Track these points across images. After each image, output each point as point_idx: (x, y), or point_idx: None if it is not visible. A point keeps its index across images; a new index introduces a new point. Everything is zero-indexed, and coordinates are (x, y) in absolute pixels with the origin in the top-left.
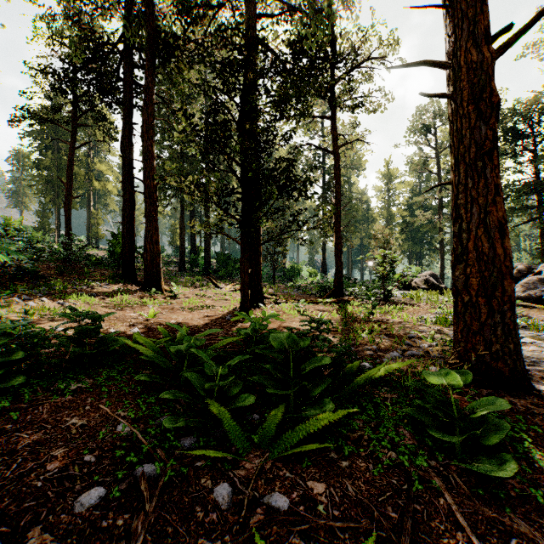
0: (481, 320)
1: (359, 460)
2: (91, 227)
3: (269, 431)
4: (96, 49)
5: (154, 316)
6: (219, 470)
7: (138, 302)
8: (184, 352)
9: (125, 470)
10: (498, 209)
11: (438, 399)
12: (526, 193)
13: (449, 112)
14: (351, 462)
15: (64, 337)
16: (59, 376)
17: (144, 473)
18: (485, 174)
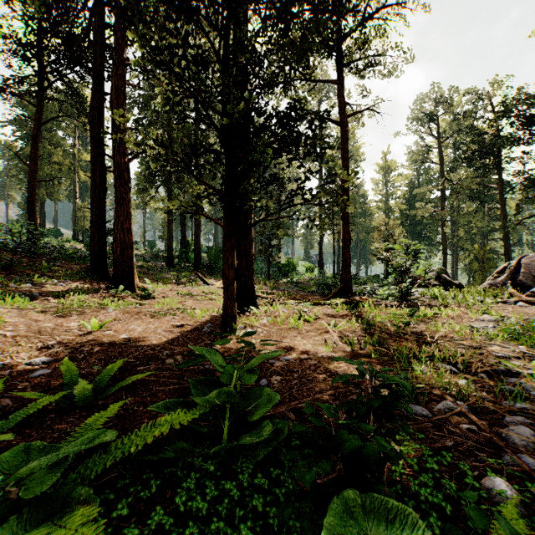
0: None
1: None
2: (77, 220)
3: None
4: (58, 2)
5: (101, 327)
6: None
7: (95, 304)
8: None
9: None
10: None
11: None
12: None
13: None
14: None
15: None
16: None
17: None
18: None
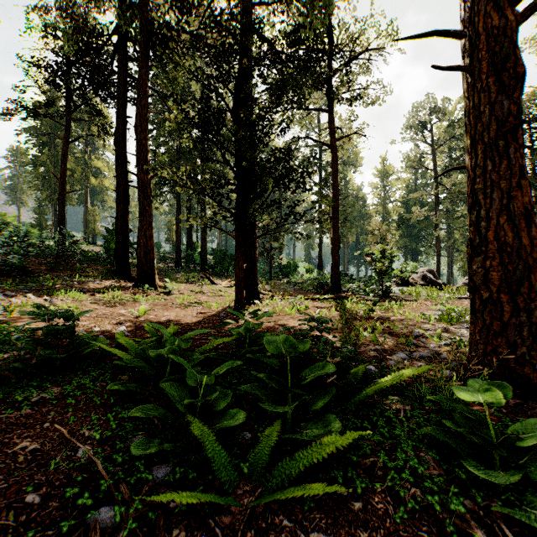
0: (503, 320)
1: (374, 498)
2: (88, 223)
3: (263, 457)
4: (89, 41)
5: (145, 313)
6: (198, 514)
7: (130, 298)
8: (166, 356)
9: (76, 516)
10: (523, 194)
11: (465, 416)
12: None
13: (464, 87)
14: (365, 502)
15: (29, 339)
16: (23, 383)
17: (96, 523)
18: (508, 155)
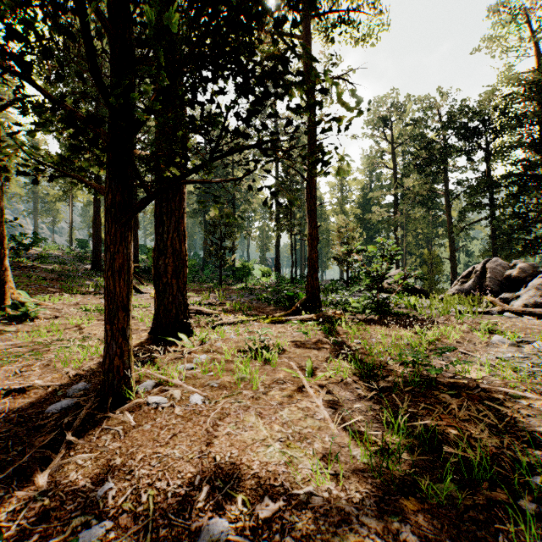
0: None
1: None
2: None
3: None
4: None
5: None
6: None
7: None
8: None
9: None
10: None
11: None
12: (483, 190)
13: None
14: None
15: None
16: None
17: None
18: None
